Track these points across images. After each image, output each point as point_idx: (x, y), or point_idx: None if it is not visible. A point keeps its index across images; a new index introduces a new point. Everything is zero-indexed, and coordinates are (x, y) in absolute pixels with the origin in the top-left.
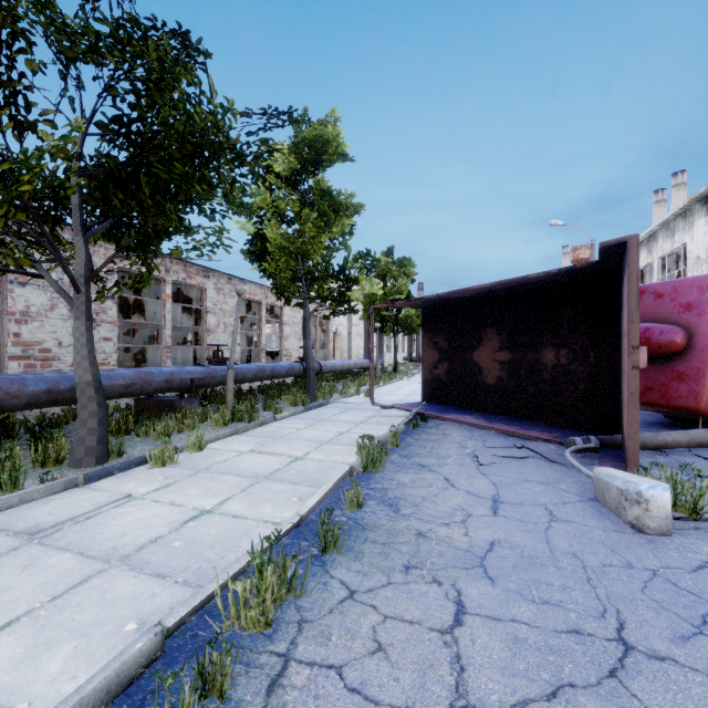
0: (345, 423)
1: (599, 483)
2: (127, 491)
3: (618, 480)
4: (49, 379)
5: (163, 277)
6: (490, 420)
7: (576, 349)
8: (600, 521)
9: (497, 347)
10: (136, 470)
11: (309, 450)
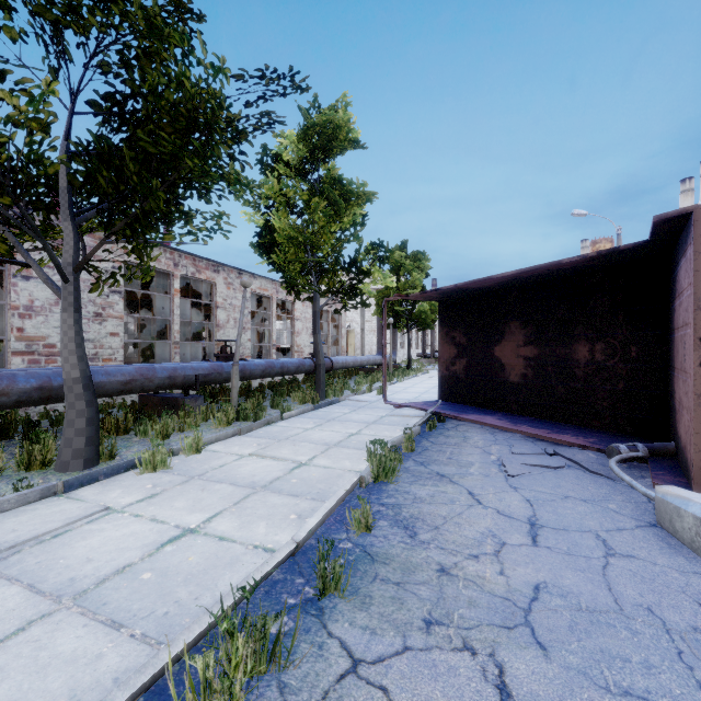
0: (356, 423)
1: (664, 507)
2: (108, 502)
3: (695, 506)
4: (41, 376)
5: (171, 271)
6: (515, 422)
7: (615, 343)
8: (671, 558)
9: (521, 342)
10: (125, 476)
11: (314, 454)
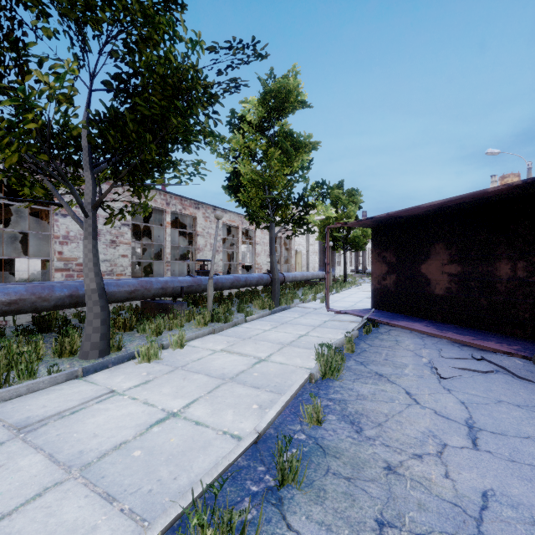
0: (304, 326)
1: None
2: (113, 386)
3: None
4: (71, 287)
5: (164, 208)
6: (441, 329)
7: None
8: None
9: (445, 261)
10: (127, 364)
11: (272, 352)
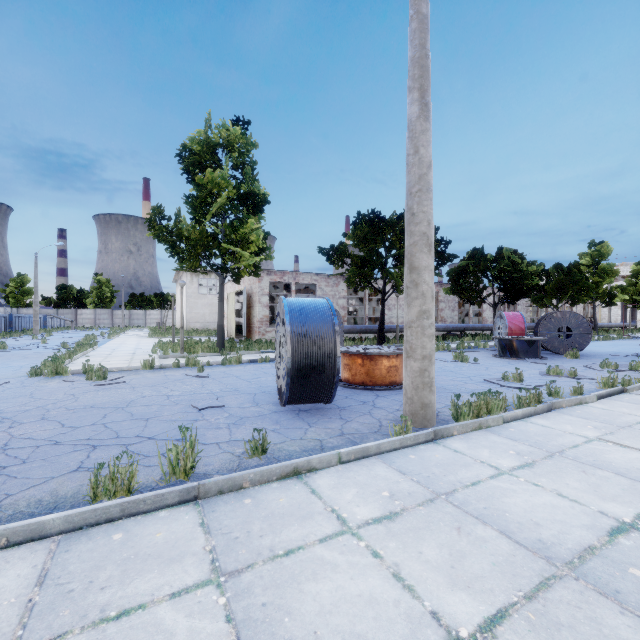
0: None
1: None
2: None
3: None
4: None
5: None
6: None
7: None
8: None
9: None
10: None
11: None
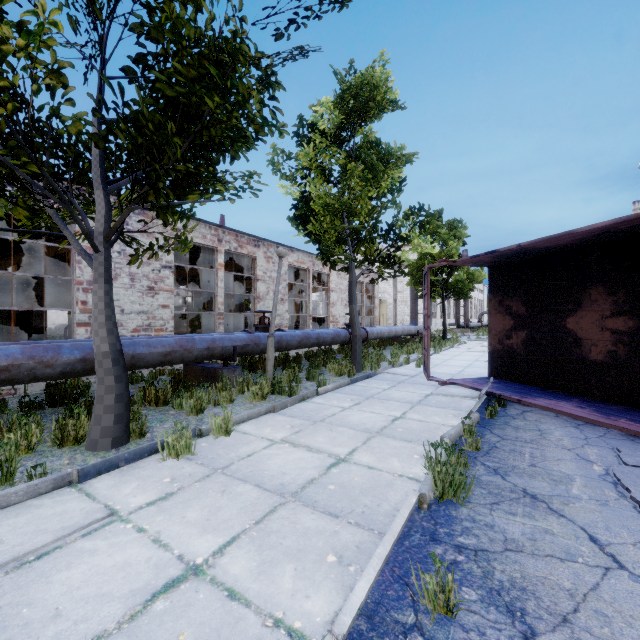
0: (398, 402)
1: None
2: (117, 501)
3: None
4: (85, 347)
5: (216, 246)
6: (605, 413)
7: None
8: None
9: (607, 312)
10: (147, 461)
11: (354, 446)
